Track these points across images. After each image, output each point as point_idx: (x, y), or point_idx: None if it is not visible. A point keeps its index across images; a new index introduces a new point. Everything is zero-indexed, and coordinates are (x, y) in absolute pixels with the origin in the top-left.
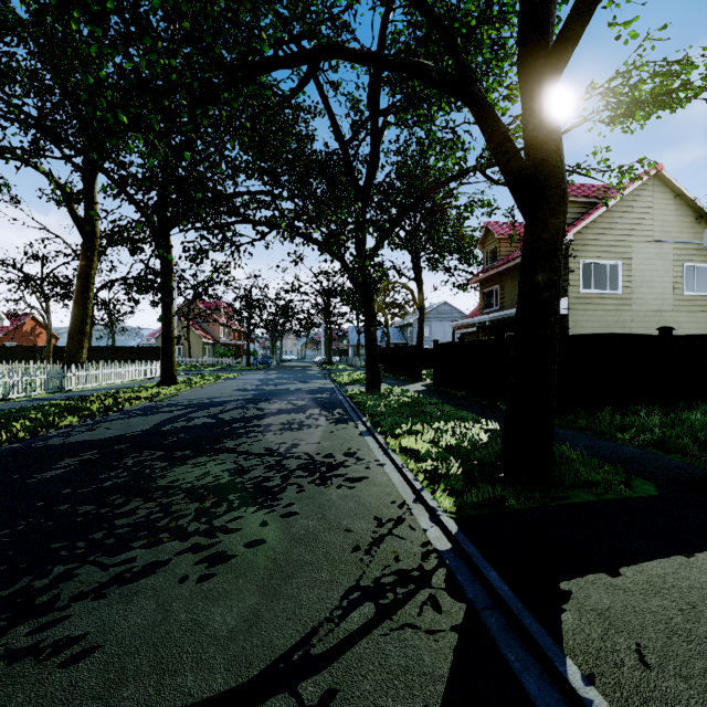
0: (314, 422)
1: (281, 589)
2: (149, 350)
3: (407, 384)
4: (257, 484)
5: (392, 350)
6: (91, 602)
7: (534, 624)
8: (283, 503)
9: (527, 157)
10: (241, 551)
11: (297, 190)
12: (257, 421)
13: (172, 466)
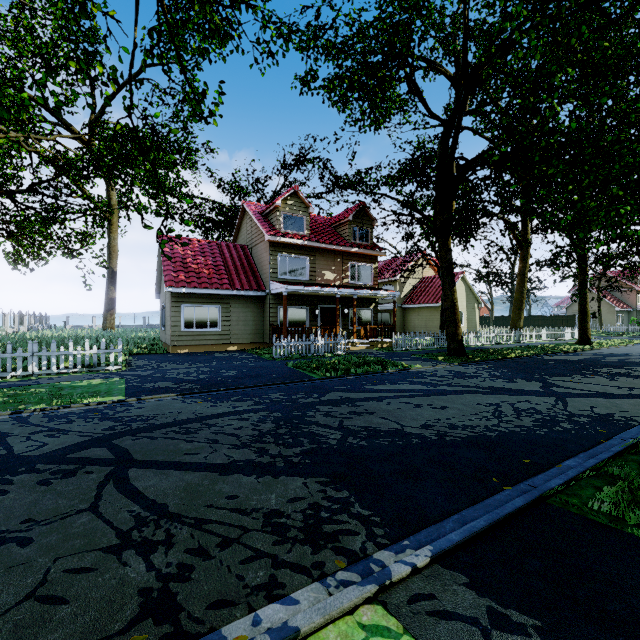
0: None
1: (632, 384)
2: (560, 319)
3: None
4: (635, 375)
5: None
6: (580, 377)
7: None
8: None
9: None
10: (622, 380)
11: None
12: None
13: (595, 368)
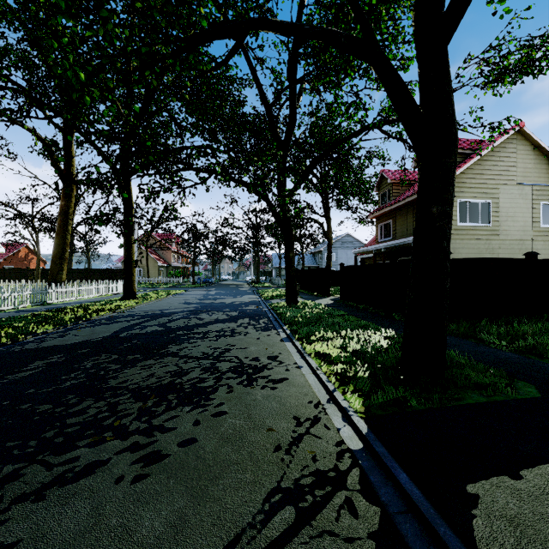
0: (243, 330)
1: (208, 491)
2: (116, 272)
3: (318, 299)
4: (194, 385)
5: (307, 272)
6: (30, 505)
7: (448, 533)
8: (214, 402)
9: (423, 107)
10: (174, 451)
11: (231, 144)
12: (198, 329)
13: (124, 368)
